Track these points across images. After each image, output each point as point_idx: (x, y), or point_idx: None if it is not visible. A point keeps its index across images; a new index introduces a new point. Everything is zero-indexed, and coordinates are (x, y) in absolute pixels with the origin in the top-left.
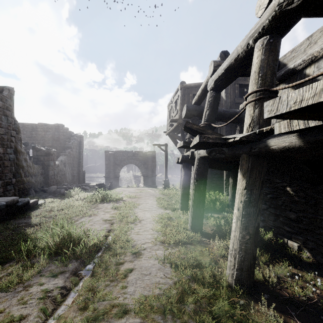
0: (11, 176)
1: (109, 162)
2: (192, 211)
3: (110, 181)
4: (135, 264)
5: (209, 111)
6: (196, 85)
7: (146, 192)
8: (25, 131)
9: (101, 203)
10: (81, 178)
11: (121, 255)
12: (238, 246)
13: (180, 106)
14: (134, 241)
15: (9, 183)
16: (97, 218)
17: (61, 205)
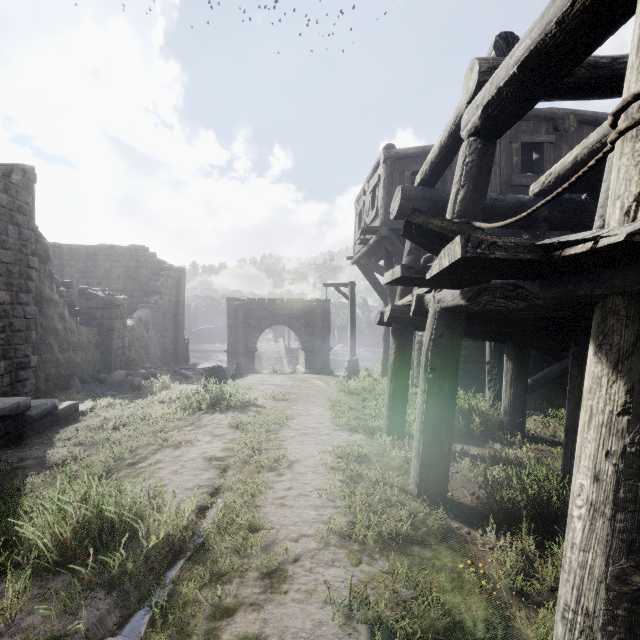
0: (29, 351)
1: (236, 321)
2: (421, 447)
3: (237, 362)
4: (266, 618)
5: (467, 189)
6: (419, 152)
7: (310, 385)
8: (75, 261)
9: (209, 411)
10: (180, 354)
11: (232, 579)
12: (604, 605)
13: (384, 198)
14: (271, 529)
15: (24, 366)
16: (192, 452)
17: (124, 415)
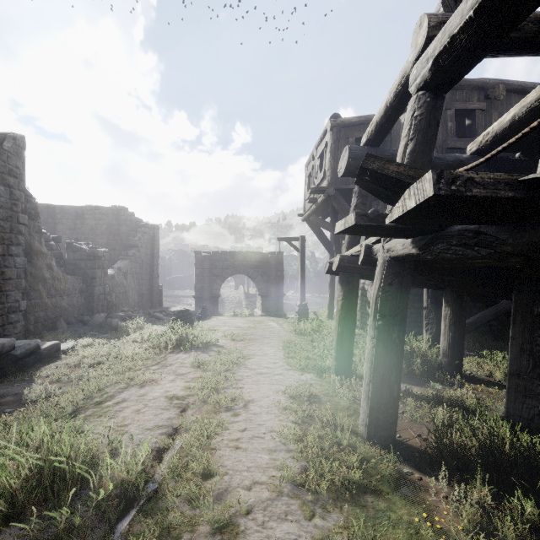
0: (19, 296)
1: (202, 271)
2: (370, 391)
3: (202, 306)
4: None
5: (415, 142)
6: (362, 120)
7: (265, 326)
8: (65, 220)
9: (175, 351)
10: (154, 299)
11: (182, 534)
12: None
13: (331, 161)
14: (224, 474)
15: (14, 310)
16: (156, 391)
17: (100, 354)
